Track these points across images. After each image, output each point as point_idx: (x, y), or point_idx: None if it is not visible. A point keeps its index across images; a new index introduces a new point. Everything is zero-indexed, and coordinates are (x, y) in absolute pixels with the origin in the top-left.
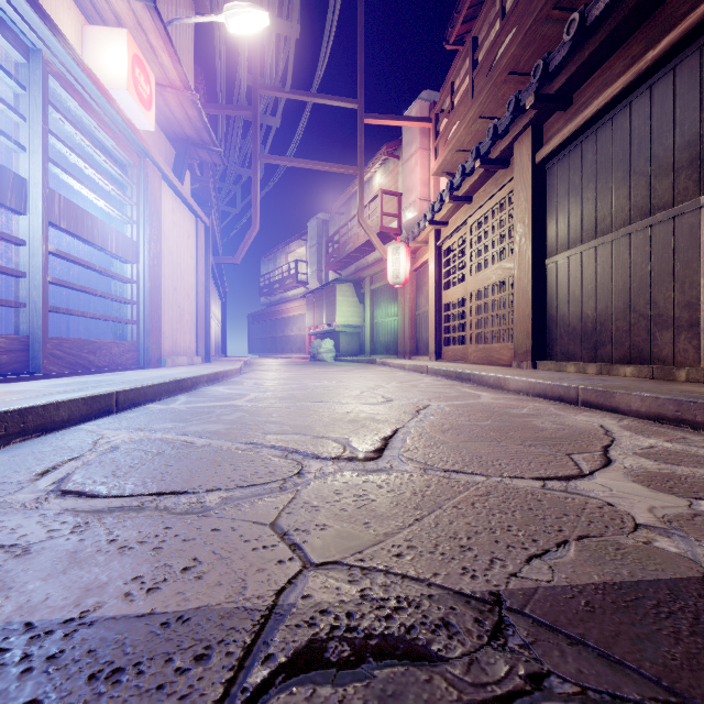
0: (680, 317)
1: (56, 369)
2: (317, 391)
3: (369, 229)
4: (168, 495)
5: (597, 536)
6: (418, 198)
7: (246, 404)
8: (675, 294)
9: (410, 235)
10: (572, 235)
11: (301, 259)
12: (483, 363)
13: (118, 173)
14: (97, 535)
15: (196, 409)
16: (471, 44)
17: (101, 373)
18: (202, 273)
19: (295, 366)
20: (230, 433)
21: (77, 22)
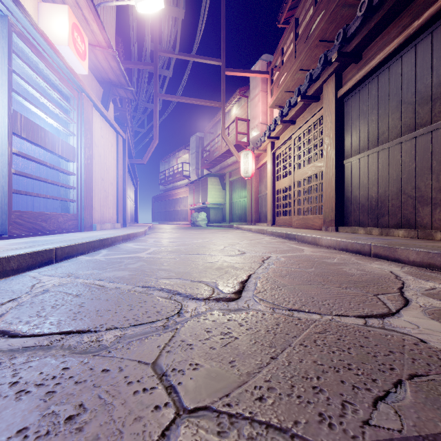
0: (436, 197)
1: (18, 232)
2: (195, 246)
3: (228, 142)
4: (74, 334)
5: (424, 374)
6: (260, 122)
7: (147, 256)
8: (433, 182)
9: (255, 146)
10: (362, 144)
11: (186, 161)
12: (302, 228)
13: (63, 102)
14: (3, 377)
15: (111, 260)
16: (294, 23)
17: (51, 234)
18: (121, 169)
19: (181, 230)
20: (132, 279)
21: (34, 0)
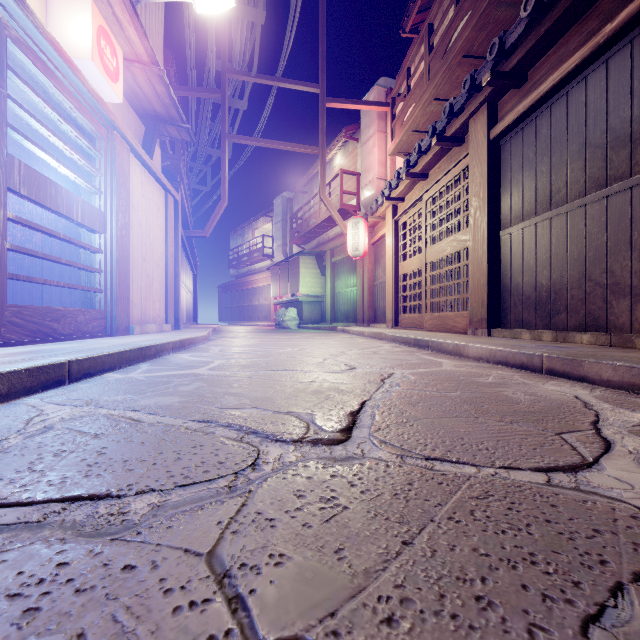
0: (638, 285)
1: (15, 337)
2: (280, 358)
3: (330, 205)
4: (84, 501)
5: None
6: (376, 177)
7: (208, 372)
8: (633, 263)
9: (369, 211)
10: (526, 208)
11: (268, 234)
12: (438, 330)
13: (84, 143)
14: None
15: (154, 379)
16: (426, 30)
17: (66, 341)
18: (172, 244)
19: (261, 333)
20: (183, 408)
21: None
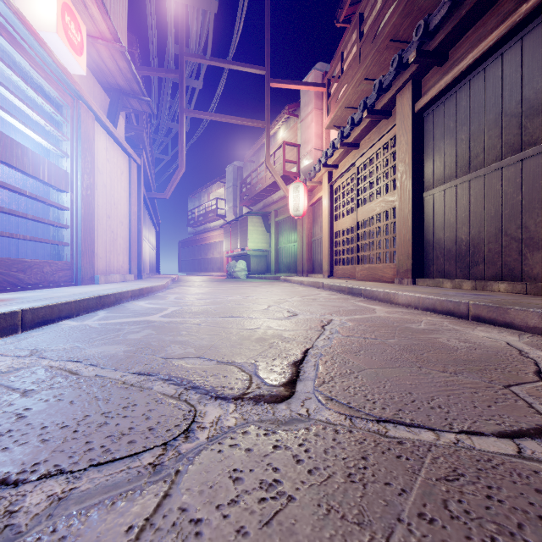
0: None
1: None
2: (229, 305)
3: (274, 172)
4: None
5: None
6: (313, 148)
7: (160, 319)
8: None
9: (308, 177)
10: (447, 172)
11: (221, 197)
12: (368, 280)
13: (51, 110)
14: None
15: (107, 326)
16: (358, 19)
17: (32, 290)
18: (135, 204)
19: (214, 282)
20: (127, 358)
21: None
